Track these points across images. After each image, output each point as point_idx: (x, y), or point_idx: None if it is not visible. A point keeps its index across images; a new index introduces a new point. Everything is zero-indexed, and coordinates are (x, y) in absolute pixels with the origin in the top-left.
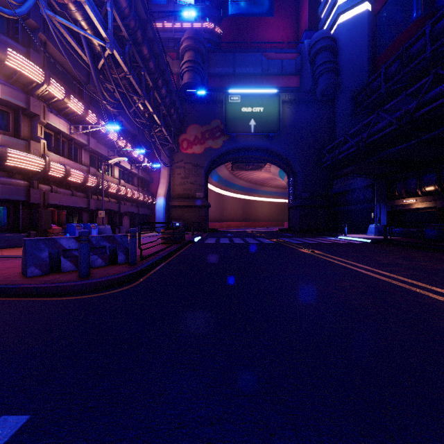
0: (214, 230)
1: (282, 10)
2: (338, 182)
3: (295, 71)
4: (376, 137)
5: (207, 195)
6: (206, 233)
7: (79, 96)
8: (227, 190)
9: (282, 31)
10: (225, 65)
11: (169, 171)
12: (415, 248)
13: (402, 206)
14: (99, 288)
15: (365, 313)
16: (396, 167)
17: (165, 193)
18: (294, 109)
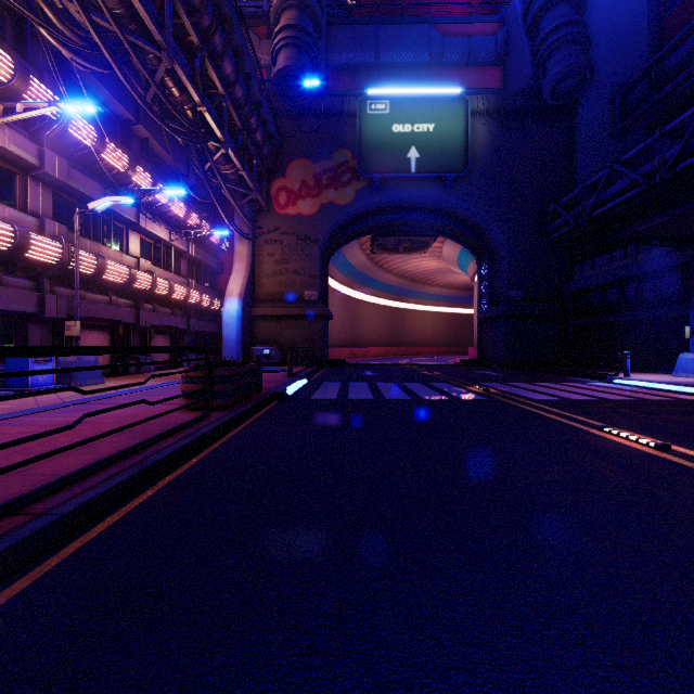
0: (338, 363)
1: None
2: (585, 267)
3: (494, 58)
4: None
5: (325, 297)
6: (323, 369)
7: (16, 50)
8: (364, 291)
9: None
10: (360, 47)
11: (251, 247)
12: None
13: None
14: None
15: None
16: None
17: (241, 291)
18: (494, 128)
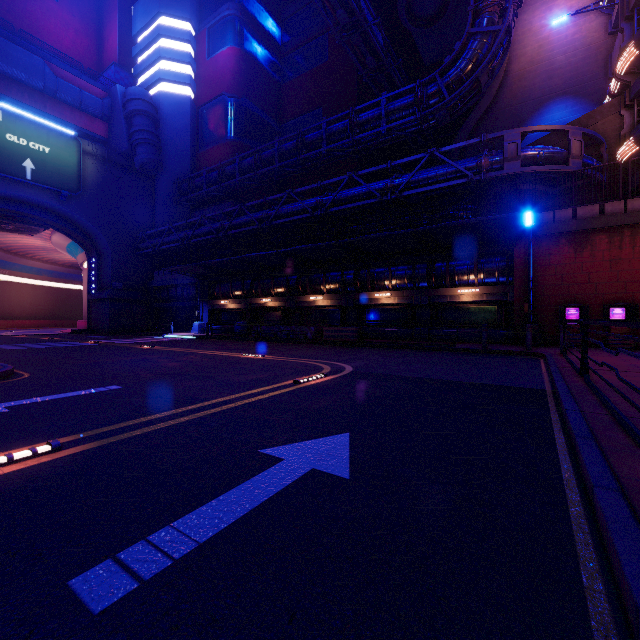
0: None
1: (74, 2)
2: (160, 274)
3: (101, 115)
4: (200, 240)
5: None
6: None
7: None
8: None
9: (74, 34)
10: None
11: None
12: (228, 340)
13: (220, 306)
14: (1, 378)
15: (205, 361)
16: (216, 273)
17: None
18: (102, 169)
